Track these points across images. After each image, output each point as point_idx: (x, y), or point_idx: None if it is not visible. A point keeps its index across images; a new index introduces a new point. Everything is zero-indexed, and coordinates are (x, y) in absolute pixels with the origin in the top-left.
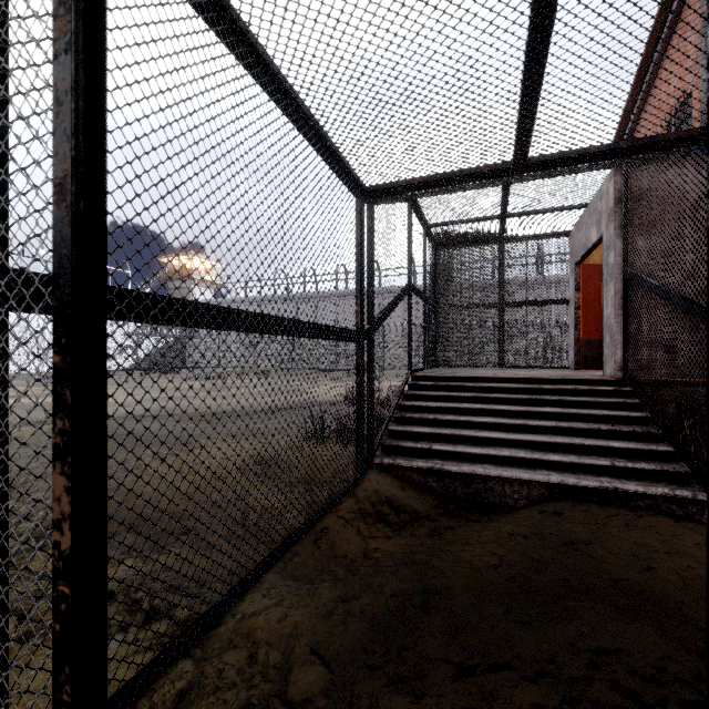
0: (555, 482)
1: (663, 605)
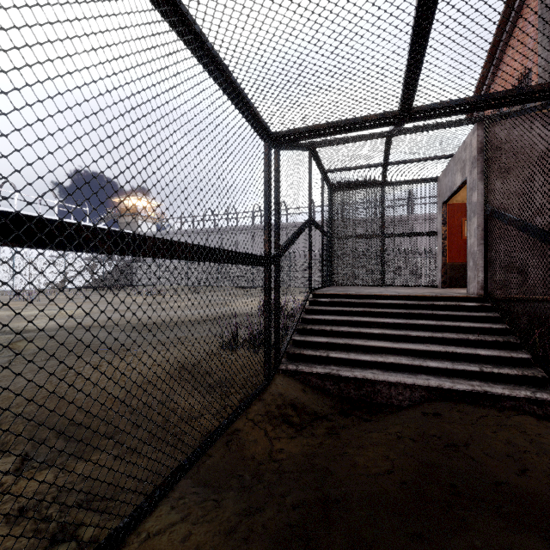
0: (434, 386)
1: (544, 511)
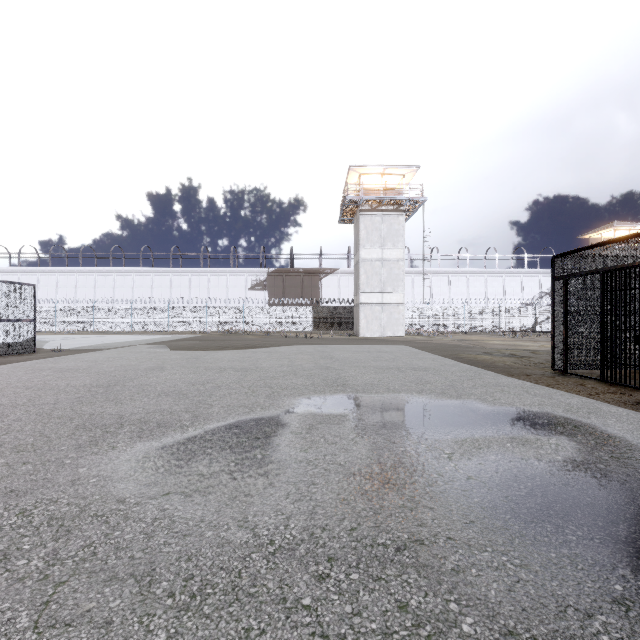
0: None
1: None
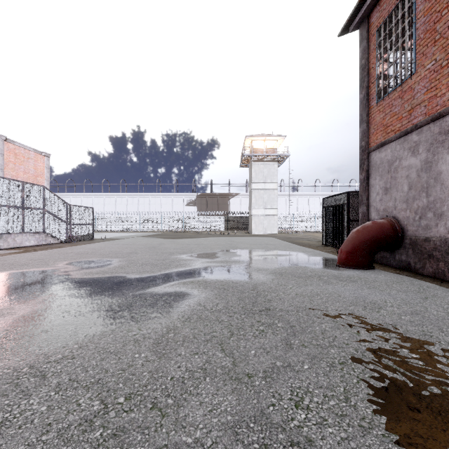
0: None
1: None
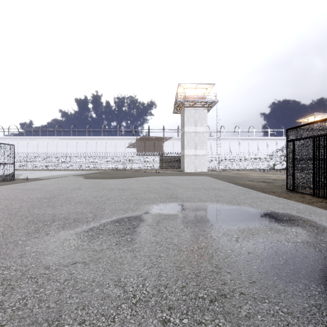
0: None
1: None
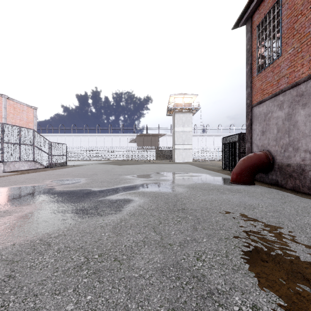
0: None
1: None
